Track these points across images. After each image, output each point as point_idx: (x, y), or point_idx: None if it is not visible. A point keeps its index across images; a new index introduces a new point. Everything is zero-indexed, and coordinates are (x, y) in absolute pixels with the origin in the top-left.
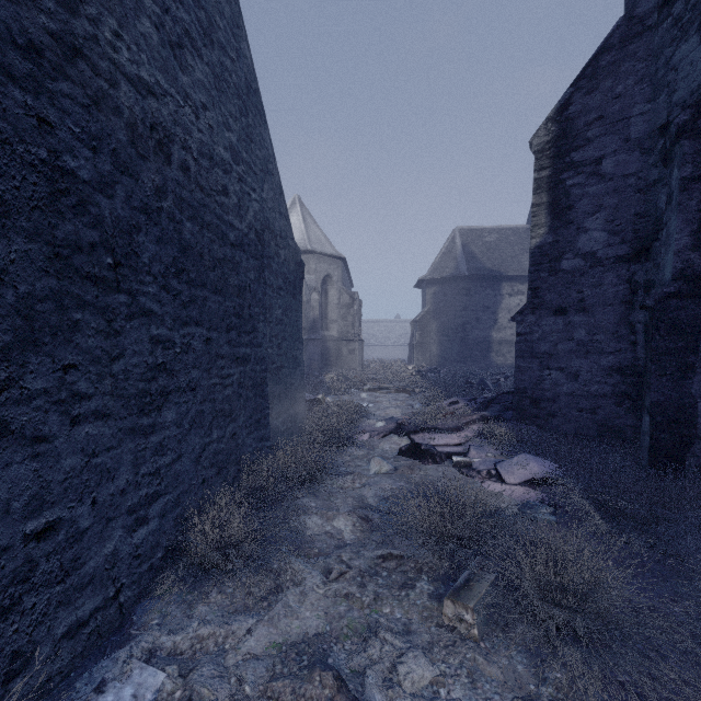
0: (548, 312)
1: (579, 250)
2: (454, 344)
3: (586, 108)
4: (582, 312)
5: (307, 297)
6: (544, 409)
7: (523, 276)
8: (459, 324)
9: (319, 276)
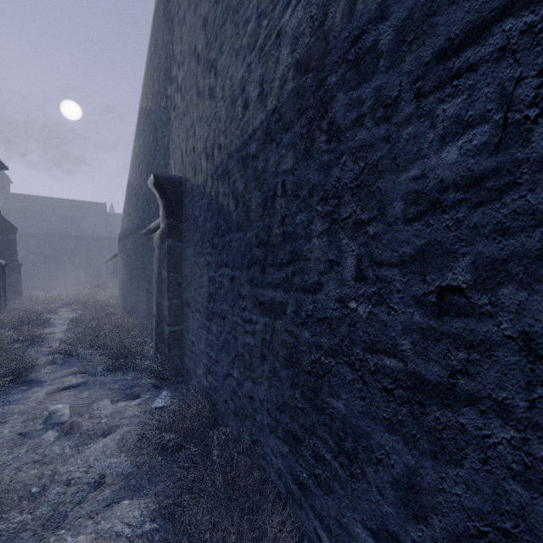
0: None
1: None
2: None
3: None
4: None
5: None
6: None
7: None
8: None
9: None
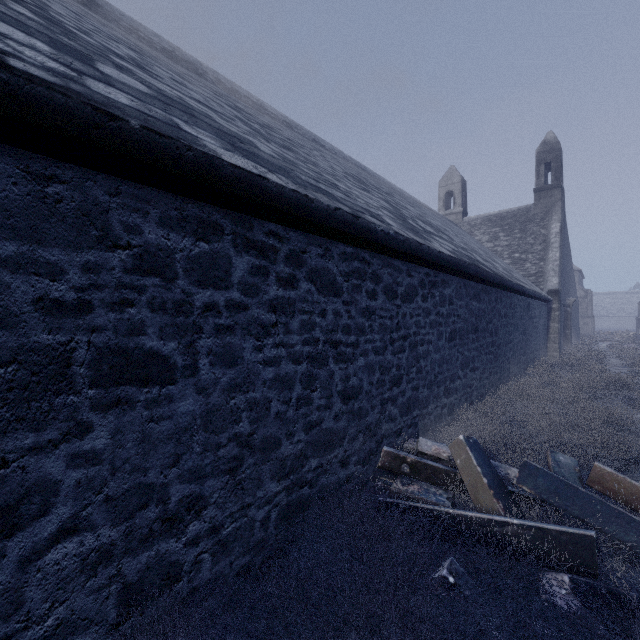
0: None
1: None
2: None
3: None
4: None
5: None
6: None
7: None
8: None
9: None
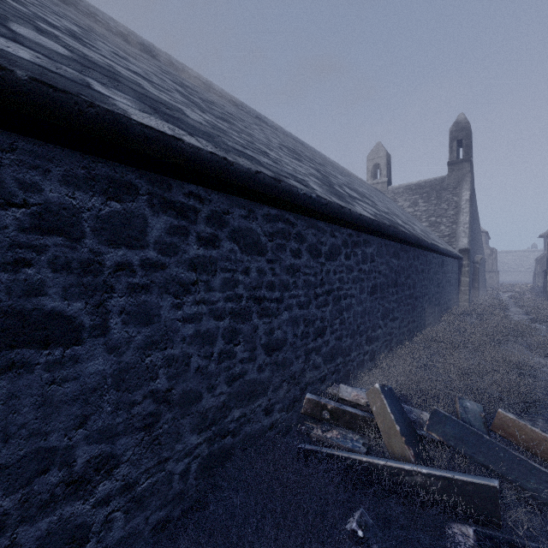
0: None
1: None
2: None
3: None
4: None
5: None
6: None
7: None
8: None
9: None
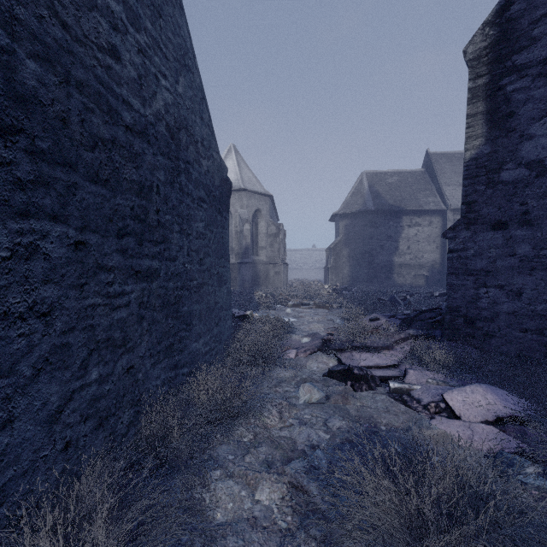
0: (485, 227)
1: (523, 159)
2: (362, 267)
3: (532, 5)
4: (526, 226)
5: (240, 227)
6: (481, 328)
7: (419, 211)
8: (366, 251)
9: (250, 210)
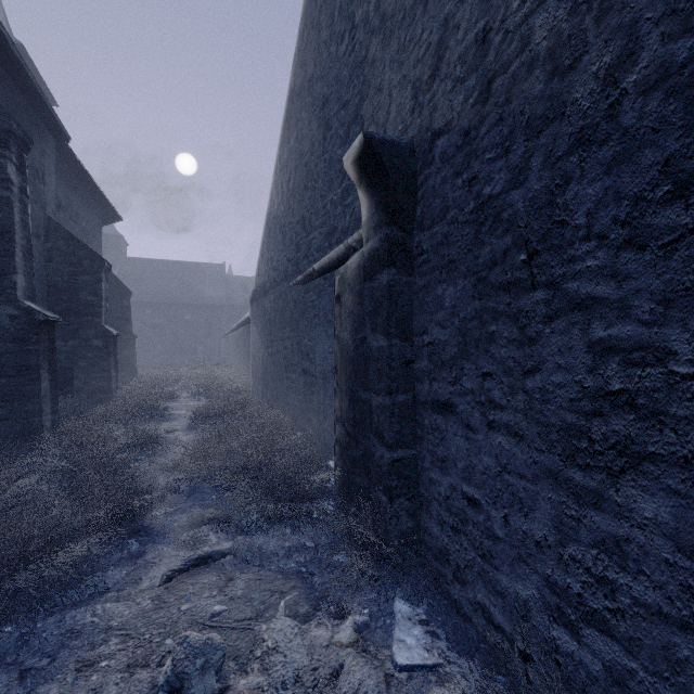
0: None
1: None
2: None
3: None
4: None
5: None
6: None
7: None
8: None
9: None
